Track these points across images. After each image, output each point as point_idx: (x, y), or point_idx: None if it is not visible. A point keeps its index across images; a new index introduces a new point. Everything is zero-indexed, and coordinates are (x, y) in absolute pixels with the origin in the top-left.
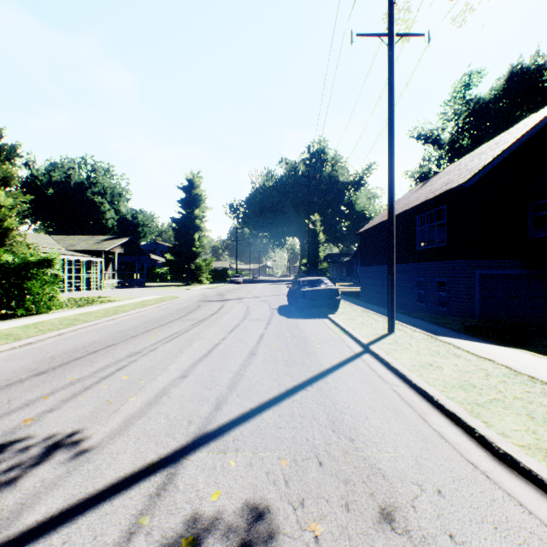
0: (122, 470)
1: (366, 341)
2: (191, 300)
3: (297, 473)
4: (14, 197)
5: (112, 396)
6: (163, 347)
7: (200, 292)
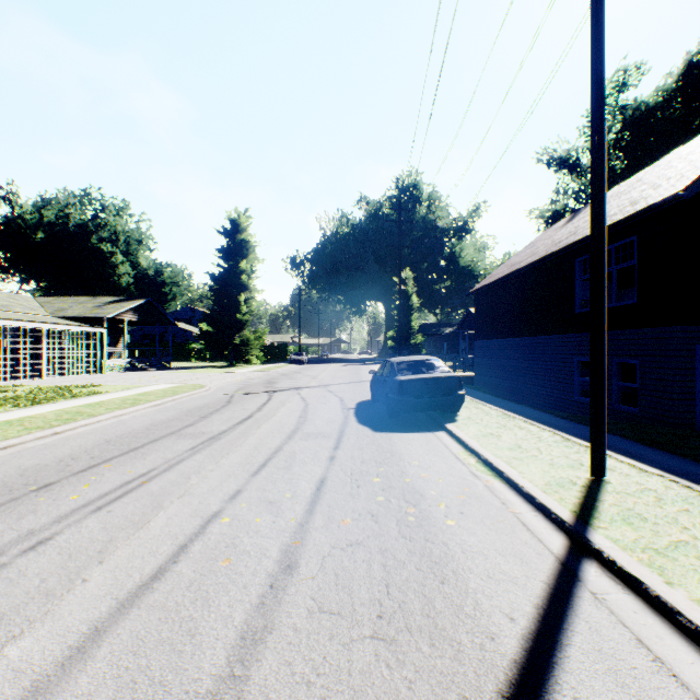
0: None
1: (565, 512)
2: (222, 391)
3: None
4: None
5: None
6: (74, 531)
7: (241, 378)
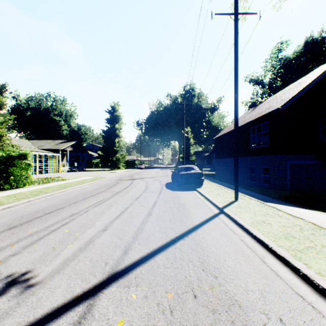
0: (56, 302)
1: (221, 206)
2: (113, 179)
3: (179, 304)
4: (4, 116)
5: (56, 244)
6: (93, 209)
7: (118, 174)
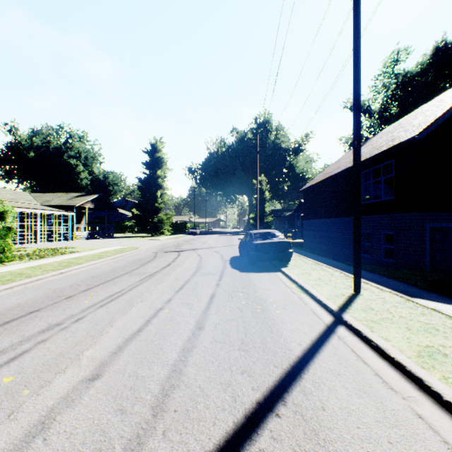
0: None
1: (334, 306)
2: (149, 251)
3: None
4: None
5: None
6: (93, 315)
7: (160, 243)
